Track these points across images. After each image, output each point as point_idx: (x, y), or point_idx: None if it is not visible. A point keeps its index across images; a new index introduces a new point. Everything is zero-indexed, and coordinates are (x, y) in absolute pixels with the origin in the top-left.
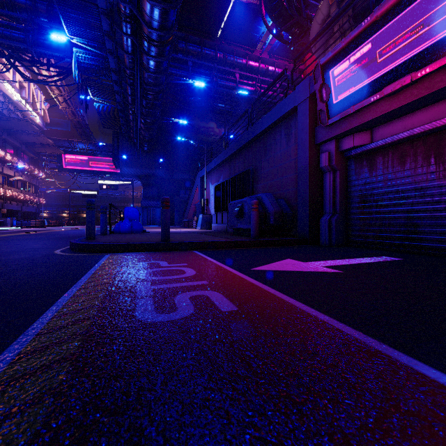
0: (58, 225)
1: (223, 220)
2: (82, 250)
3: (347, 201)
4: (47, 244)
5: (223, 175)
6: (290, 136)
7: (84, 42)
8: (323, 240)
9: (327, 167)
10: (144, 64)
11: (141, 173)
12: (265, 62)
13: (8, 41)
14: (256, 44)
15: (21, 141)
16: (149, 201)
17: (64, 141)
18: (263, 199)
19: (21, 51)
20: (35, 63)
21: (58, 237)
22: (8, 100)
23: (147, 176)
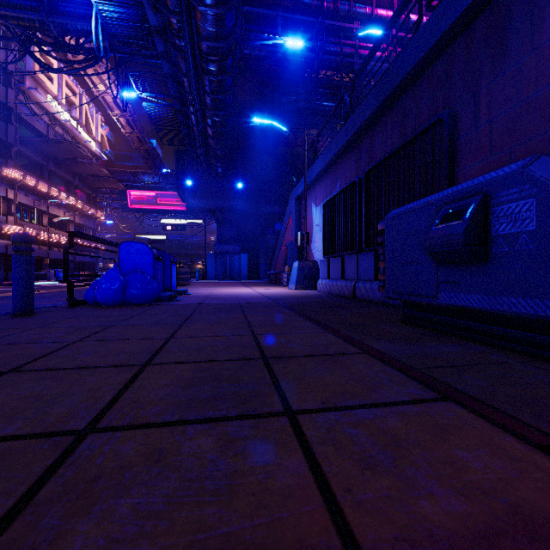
0: None
1: (344, 272)
2: None
3: None
4: None
5: (340, 181)
6: None
7: None
8: None
9: None
10: None
11: (213, 207)
12: None
13: (15, 11)
14: None
15: (73, 173)
16: (224, 244)
17: (127, 174)
18: None
19: (37, 27)
20: (59, 46)
21: None
22: (55, 120)
23: (222, 210)
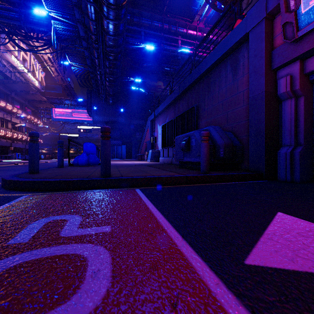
0: (50, 158)
1: (169, 154)
2: (7, 187)
3: (312, 131)
4: None
5: (168, 117)
6: (237, 69)
7: (59, 15)
8: (282, 175)
9: (288, 93)
10: (105, 28)
11: (107, 120)
12: (201, 31)
13: (6, 20)
14: (194, 16)
15: (25, 98)
16: (113, 140)
17: (55, 99)
18: (211, 132)
19: (16, 28)
20: (27, 37)
21: None
22: (15, 69)
23: (112, 122)
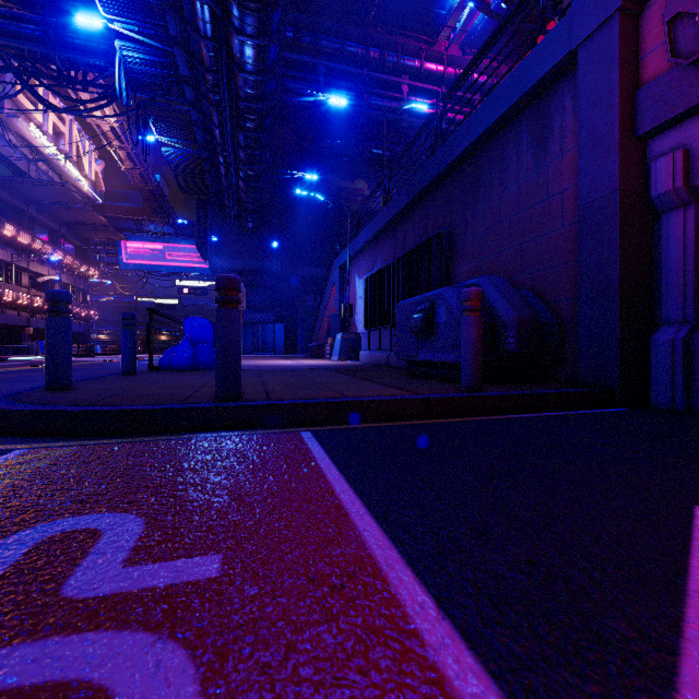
0: (116, 353)
1: (381, 344)
2: None
3: None
4: None
5: (381, 258)
6: (546, 141)
7: (133, 27)
8: (663, 396)
9: (679, 193)
10: (235, 56)
11: (242, 268)
12: (454, 64)
13: (14, 41)
14: (438, 31)
15: (60, 220)
16: (256, 312)
17: (127, 221)
18: (484, 290)
19: (38, 59)
20: (63, 80)
21: None
22: (38, 154)
23: (253, 272)
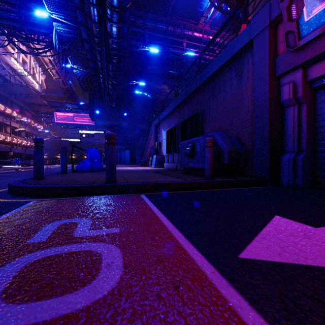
0: (51, 164)
1: (173, 160)
2: (14, 193)
3: (314, 138)
4: (2, 183)
5: (173, 122)
6: (242, 75)
7: (61, 17)
8: (285, 181)
9: (291, 100)
10: (108, 31)
11: (110, 125)
12: (206, 33)
13: (6, 21)
14: (199, 18)
15: (25, 102)
16: (116, 145)
17: (56, 103)
18: (215, 138)
19: (17, 29)
20: (28, 39)
21: (31, 174)
22: (15, 71)
23: (115, 127)
